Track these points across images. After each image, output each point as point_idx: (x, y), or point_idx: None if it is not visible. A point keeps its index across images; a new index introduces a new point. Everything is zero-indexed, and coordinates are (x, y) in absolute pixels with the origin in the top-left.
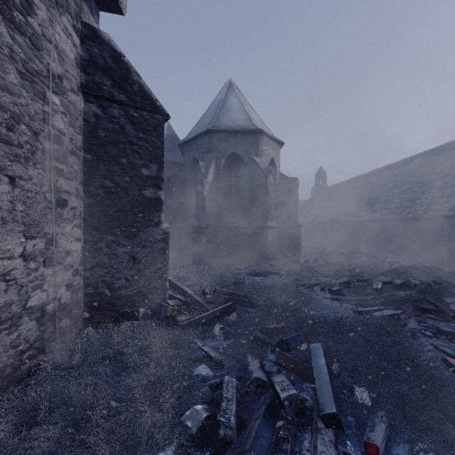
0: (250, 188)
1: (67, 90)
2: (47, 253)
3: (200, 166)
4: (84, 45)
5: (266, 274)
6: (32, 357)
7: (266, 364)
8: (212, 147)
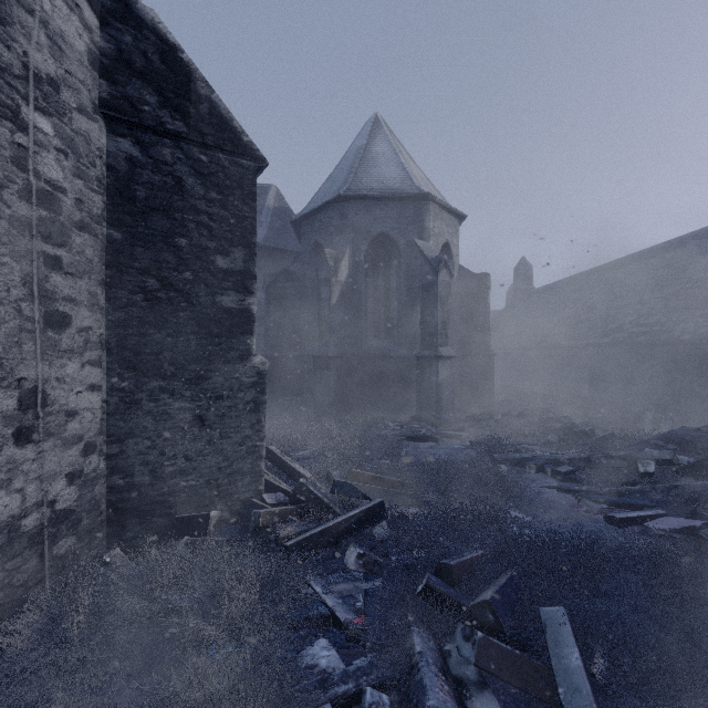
0: (409, 291)
1: (69, 109)
2: (22, 418)
3: (325, 255)
4: (106, 30)
5: (437, 437)
6: None
7: (451, 652)
8: (347, 224)
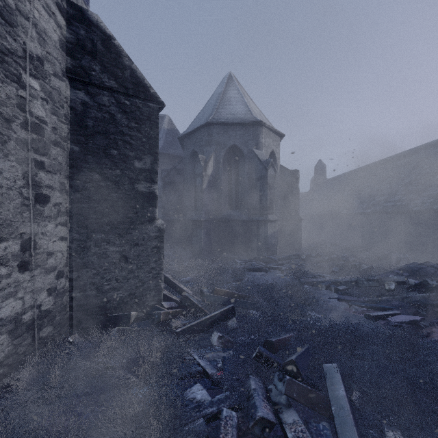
0: (250, 180)
1: (49, 74)
2: (23, 256)
3: (199, 158)
4: (70, 27)
5: (266, 269)
6: (2, 377)
7: (272, 389)
8: (212, 140)
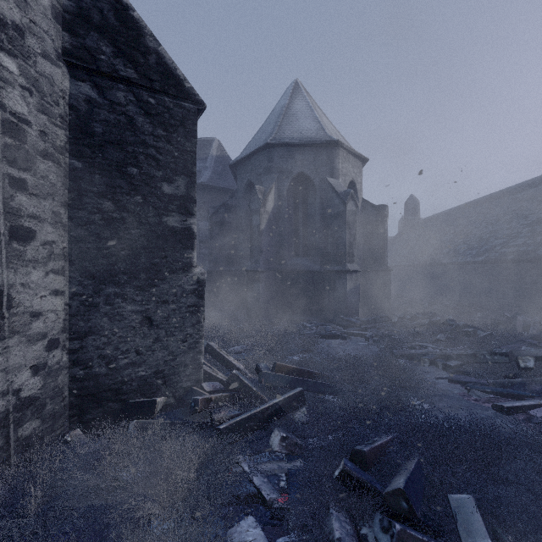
0: (323, 219)
1: (34, 53)
2: None
3: (256, 190)
4: None
5: (345, 336)
6: None
7: (367, 537)
8: (273, 166)
